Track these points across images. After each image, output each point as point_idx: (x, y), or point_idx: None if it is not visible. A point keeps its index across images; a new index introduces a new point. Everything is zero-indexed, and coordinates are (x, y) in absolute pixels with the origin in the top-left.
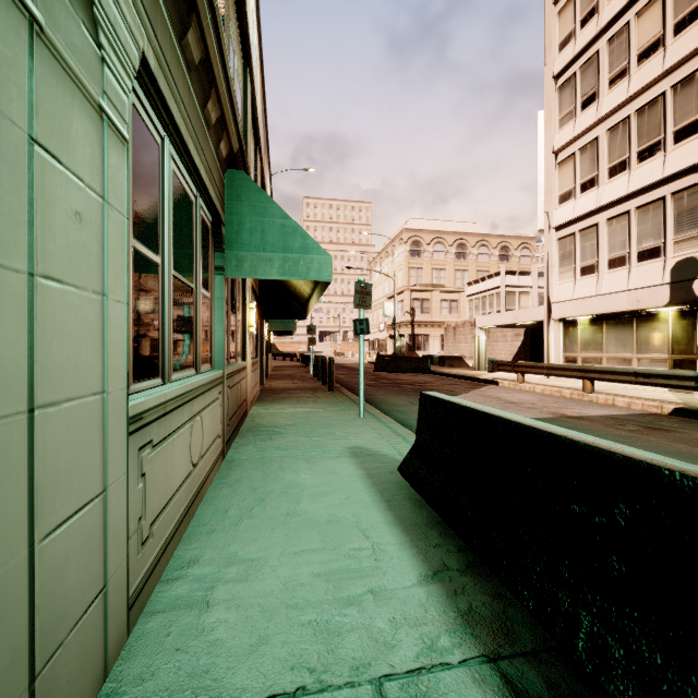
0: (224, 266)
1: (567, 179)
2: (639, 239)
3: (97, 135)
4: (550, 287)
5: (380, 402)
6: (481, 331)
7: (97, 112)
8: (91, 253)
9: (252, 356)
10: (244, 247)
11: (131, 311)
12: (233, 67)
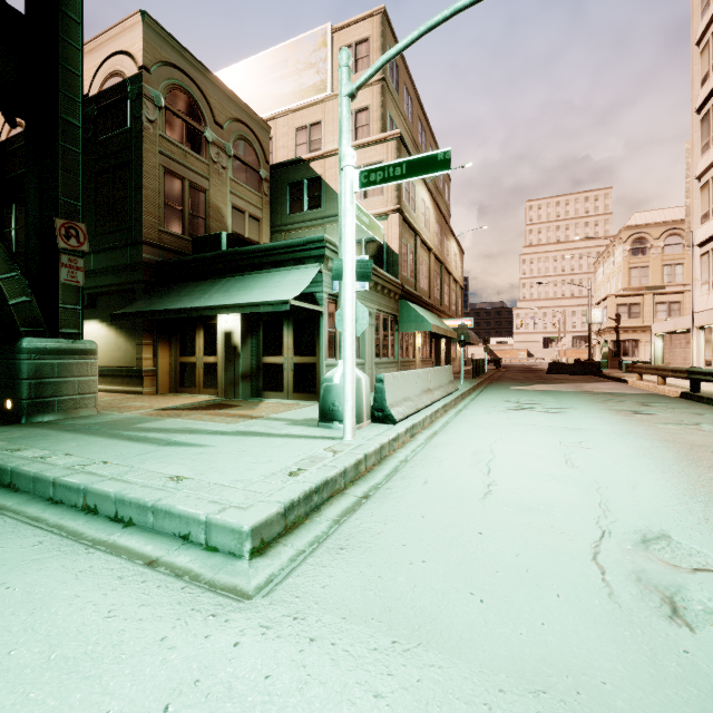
0: (398, 329)
1: (705, 202)
2: None
3: (371, 328)
4: (692, 298)
5: (492, 384)
6: (656, 337)
7: (371, 325)
8: (371, 342)
9: (425, 357)
10: (404, 322)
11: (375, 347)
12: (407, 251)
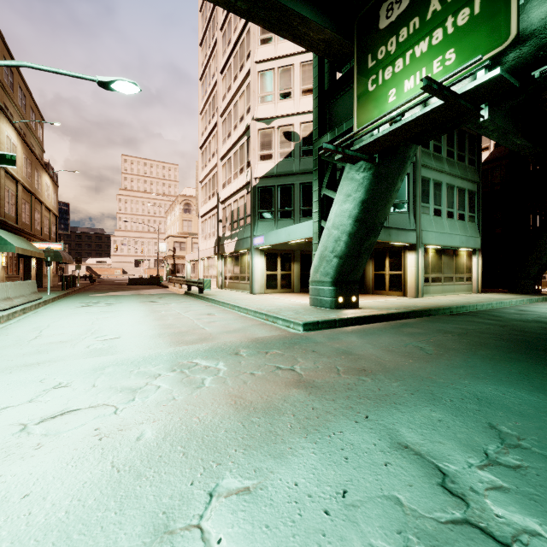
0: None
1: (203, 196)
2: (212, 228)
3: None
4: (199, 244)
5: (78, 293)
6: (188, 263)
7: None
8: None
9: (12, 274)
10: None
11: None
12: None
